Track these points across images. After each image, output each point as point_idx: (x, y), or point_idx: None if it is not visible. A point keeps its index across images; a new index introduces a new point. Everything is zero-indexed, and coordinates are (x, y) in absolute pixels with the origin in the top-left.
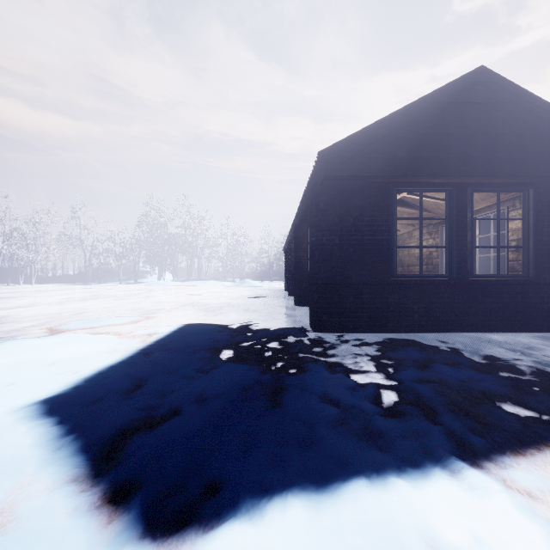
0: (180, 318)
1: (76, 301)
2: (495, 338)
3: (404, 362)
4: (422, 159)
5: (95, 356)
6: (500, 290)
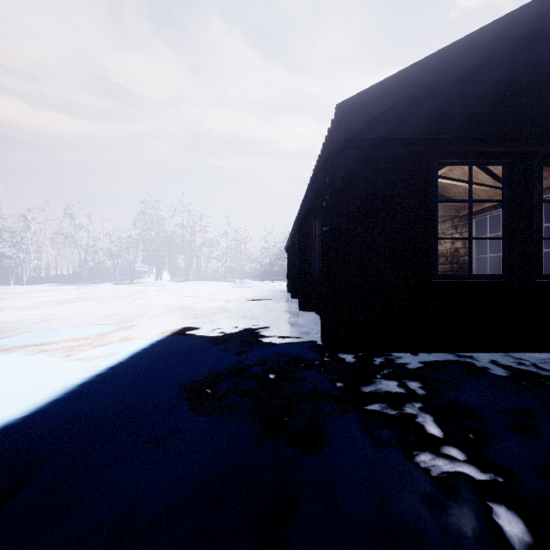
0: (161, 328)
1: (54, 304)
2: None
3: (485, 416)
4: (479, 116)
5: None
6: None
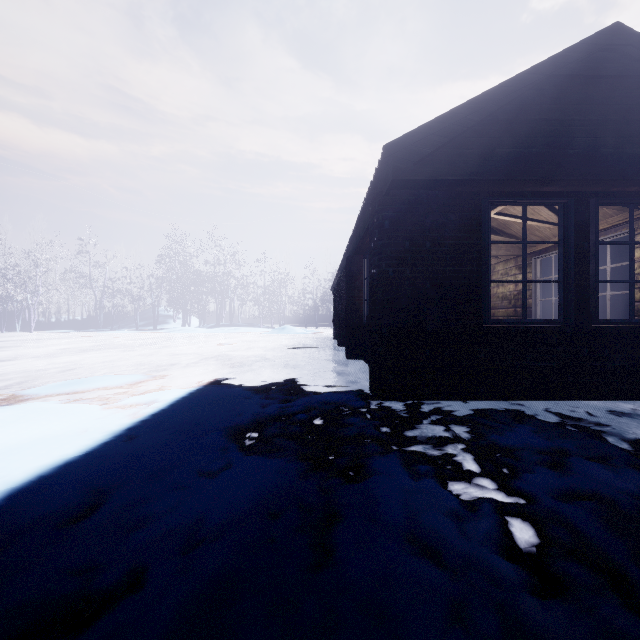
0: (197, 377)
1: (73, 352)
2: (633, 409)
3: (522, 455)
4: (530, 156)
5: (51, 443)
6: (635, 341)
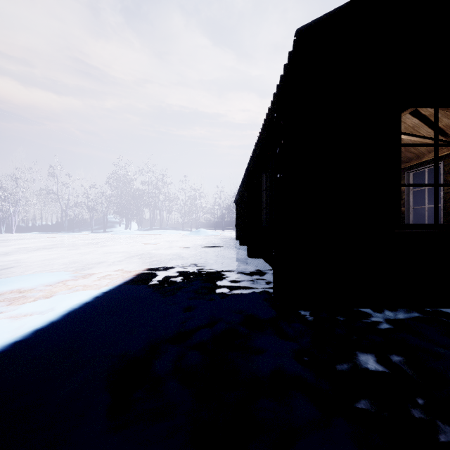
0: (115, 276)
1: (27, 251)
2: None
3: None
4: None
5: None
6: None
